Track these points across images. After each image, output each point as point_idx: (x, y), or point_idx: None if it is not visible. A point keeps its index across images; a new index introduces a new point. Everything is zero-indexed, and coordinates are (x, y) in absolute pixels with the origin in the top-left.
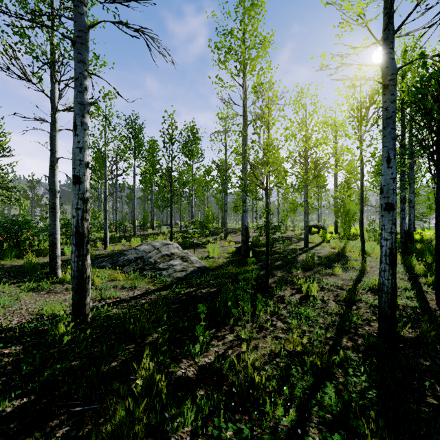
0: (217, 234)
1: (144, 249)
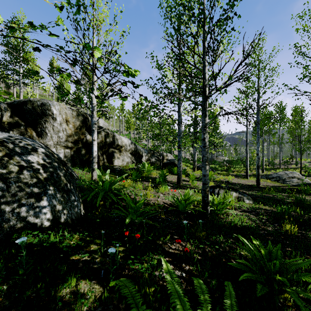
0: None
1: (280, 174)
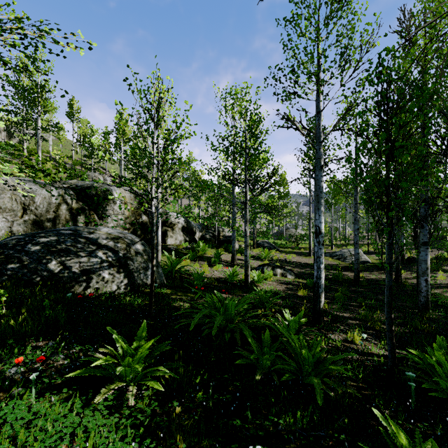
0: None
1: (344, 251)
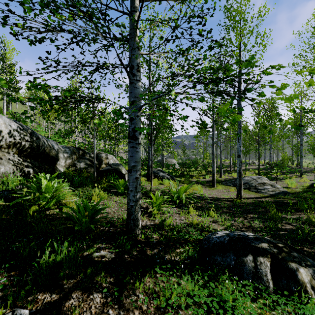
0: (292, 173)
1: (247, 179)
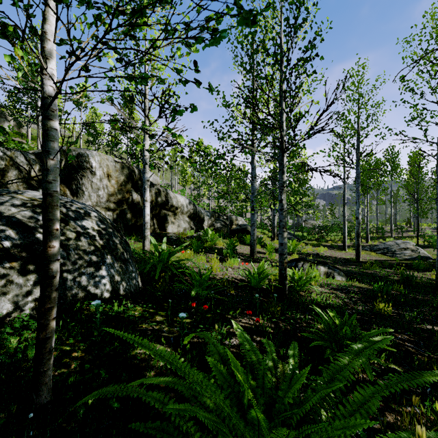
0: None
1: (389, 244)
